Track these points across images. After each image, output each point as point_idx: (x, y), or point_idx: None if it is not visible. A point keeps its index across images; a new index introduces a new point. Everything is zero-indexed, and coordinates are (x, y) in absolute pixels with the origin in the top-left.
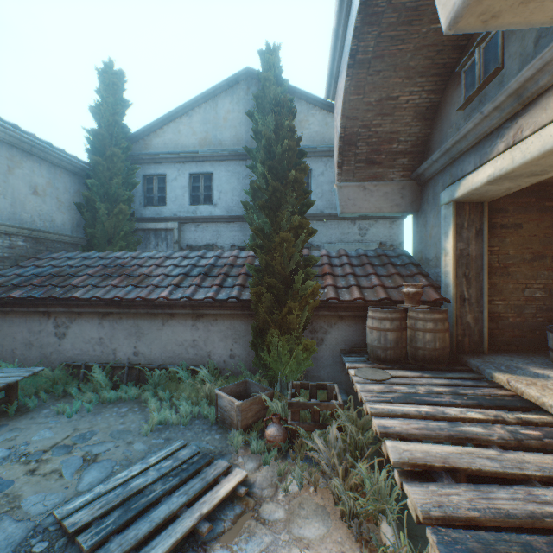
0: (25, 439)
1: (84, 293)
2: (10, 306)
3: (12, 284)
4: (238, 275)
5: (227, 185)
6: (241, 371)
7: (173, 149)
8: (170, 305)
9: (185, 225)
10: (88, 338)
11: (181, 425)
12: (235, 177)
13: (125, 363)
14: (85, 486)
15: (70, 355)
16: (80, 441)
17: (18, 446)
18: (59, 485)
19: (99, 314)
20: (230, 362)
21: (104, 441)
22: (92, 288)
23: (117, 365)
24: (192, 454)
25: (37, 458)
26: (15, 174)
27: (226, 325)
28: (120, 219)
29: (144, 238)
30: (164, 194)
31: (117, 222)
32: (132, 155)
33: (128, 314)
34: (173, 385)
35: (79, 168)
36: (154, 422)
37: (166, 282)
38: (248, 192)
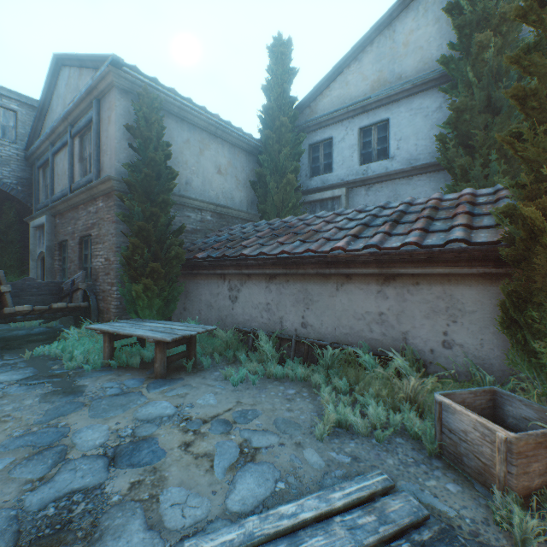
0: (192, 399)
1: (251, 251)
2: (197, 268)
3: (198, 249)
4: (450, 216)
5: (408, 128)
6: (464, 372)
7: (339, 107)
8: (346, 262)
9: (353, 191)
10: (256, 303)
11: (371, 438)
12: (420, 115)
13: (292, 335)
14: (235, 501)
15: (240, 320)
16: (240, 421)
17: (184, 406)
18: (206, 481)
19: (266, 276)
20: (442, 353)
21: (266, 431)
22: (260, 247)
23: (284, 336)
24: (413, 519)
25: (194, 428)
26: (204, 156)
27: (435, 292)
28: (287, 191)
29: (310, 212)
30: (330, 161)
31: (284, 195)
32: (298, 126)
33: (295, 276)
34: (350, 373)
35: (252, 147)
36: (330, 421)
37: (339, 234)
38: (442, 126)
